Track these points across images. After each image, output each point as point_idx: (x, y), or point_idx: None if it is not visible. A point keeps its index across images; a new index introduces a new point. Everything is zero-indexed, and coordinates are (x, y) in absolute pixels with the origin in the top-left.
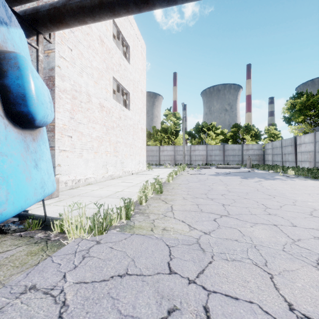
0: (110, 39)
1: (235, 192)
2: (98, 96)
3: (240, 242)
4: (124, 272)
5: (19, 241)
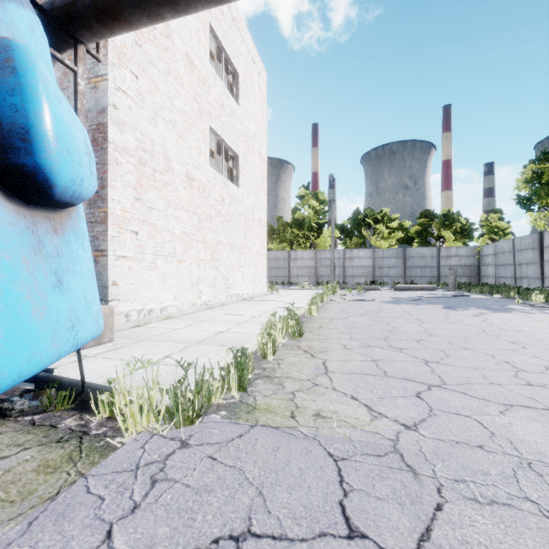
0: (205, 59)
1: (441, 336)
2: (185, 161)
3: (493, 454)
4: (243, 529)
5: (28, 436)
